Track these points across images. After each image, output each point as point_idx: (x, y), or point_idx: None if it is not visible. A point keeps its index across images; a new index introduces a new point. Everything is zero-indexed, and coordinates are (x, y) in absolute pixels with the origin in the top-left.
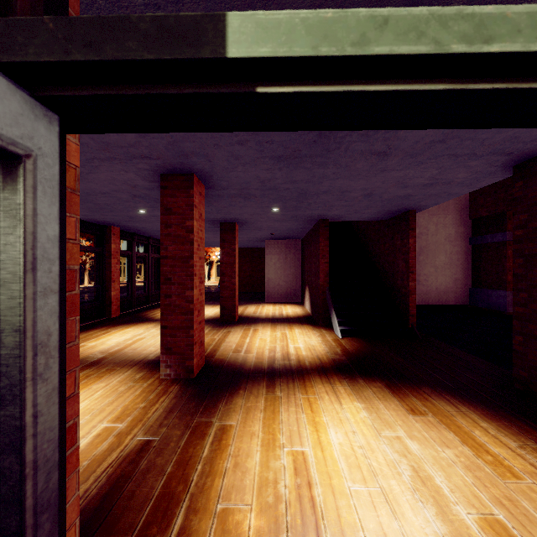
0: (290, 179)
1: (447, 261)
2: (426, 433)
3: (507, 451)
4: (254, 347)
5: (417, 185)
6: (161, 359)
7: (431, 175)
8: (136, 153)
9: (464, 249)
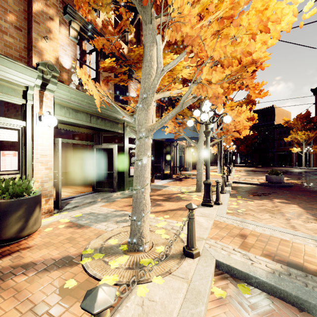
0: None
1: (64, 154)
2: (63, 189)
3: (77, 187)
4: None
5: (58, 131)
6: None
7: (62, 130)
8: None
9: (70, 149)
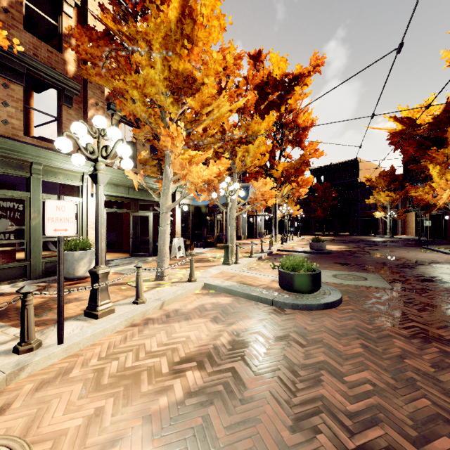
0: (52, 191)
1: None
2: None
3: (114, 254)
4: (20, 257)
5: None
6: (0, 256)
7: None
8: (8, 182)
9: None
